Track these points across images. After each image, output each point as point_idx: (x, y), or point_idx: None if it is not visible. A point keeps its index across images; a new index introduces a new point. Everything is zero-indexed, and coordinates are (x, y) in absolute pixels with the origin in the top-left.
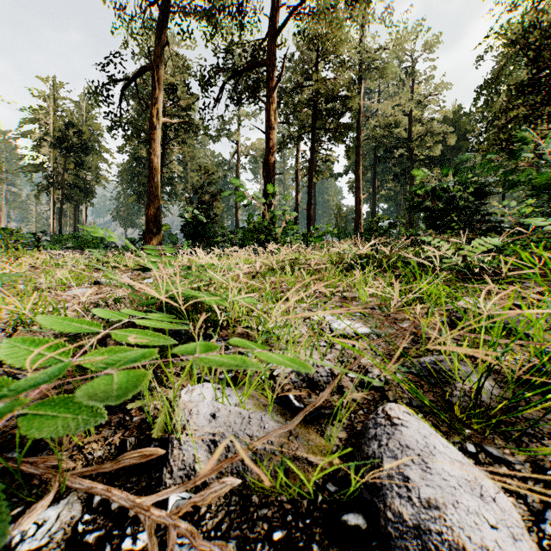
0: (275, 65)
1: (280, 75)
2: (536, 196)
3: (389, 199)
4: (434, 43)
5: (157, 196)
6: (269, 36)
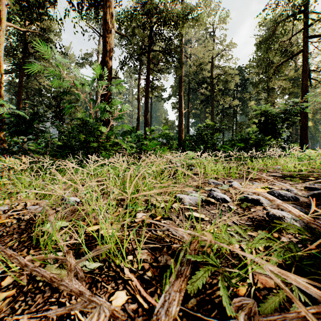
0: None
1: None
2: None
3: (196, 116)
4: (226, 17)
5: None
6: None
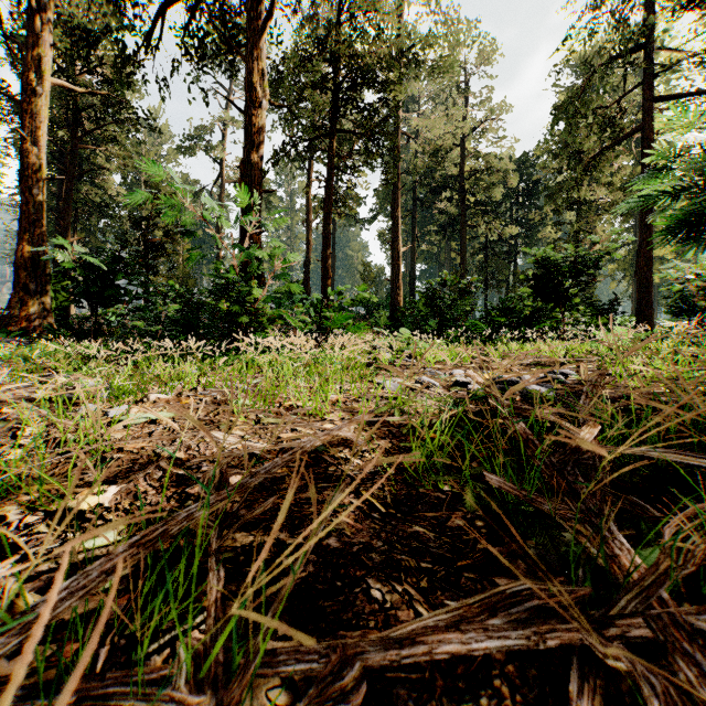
0: None
1: (270, 4)
2: None
3: (430, 258)
4: (492, 50)
5: (39, 222)
6: None
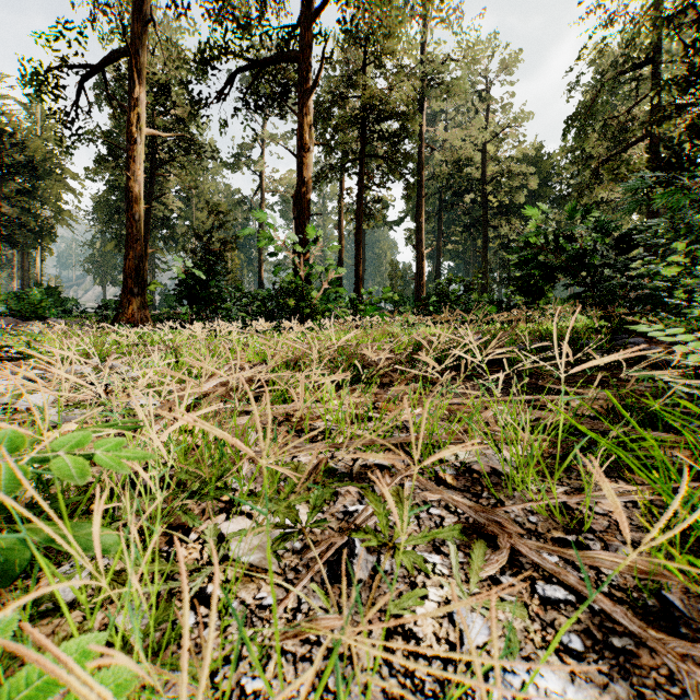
0: (310, 61)
1: (317, 75)
2: (686, 252)
3: (456, 256)
4: (512, 61)
5: (139, 241)
6: (301, 20)
